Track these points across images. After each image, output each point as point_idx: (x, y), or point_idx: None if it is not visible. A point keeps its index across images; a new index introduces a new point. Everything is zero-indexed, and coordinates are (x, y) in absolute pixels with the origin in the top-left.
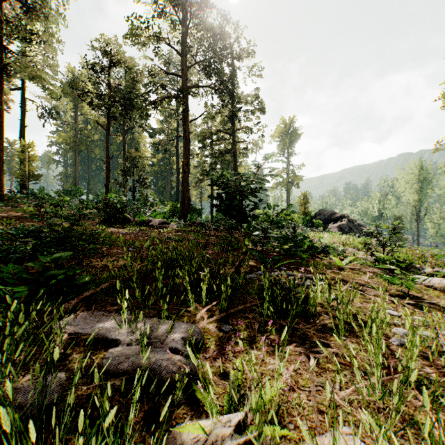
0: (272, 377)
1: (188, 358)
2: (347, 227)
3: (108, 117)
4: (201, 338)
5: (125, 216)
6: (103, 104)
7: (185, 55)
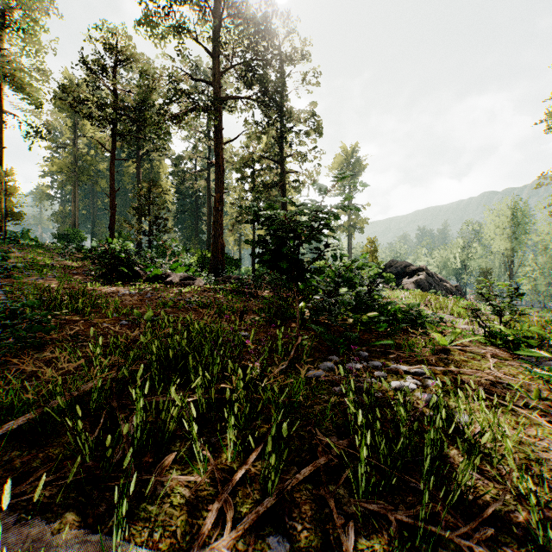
0: None
1: None
2: (426, 283)
3: (114, 135)
4: None
5: (132, 269)
6: (105, 117)
7: (218, 56)
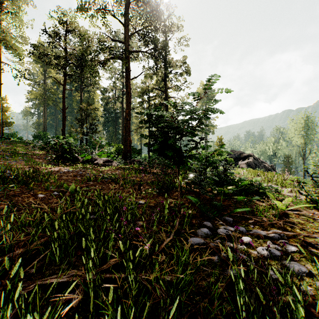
0: None
1: None
2: (253, 164)
3: (65, 75)
4: None
5: (73, 155)
6: (59, 63)
7: (127, 27)
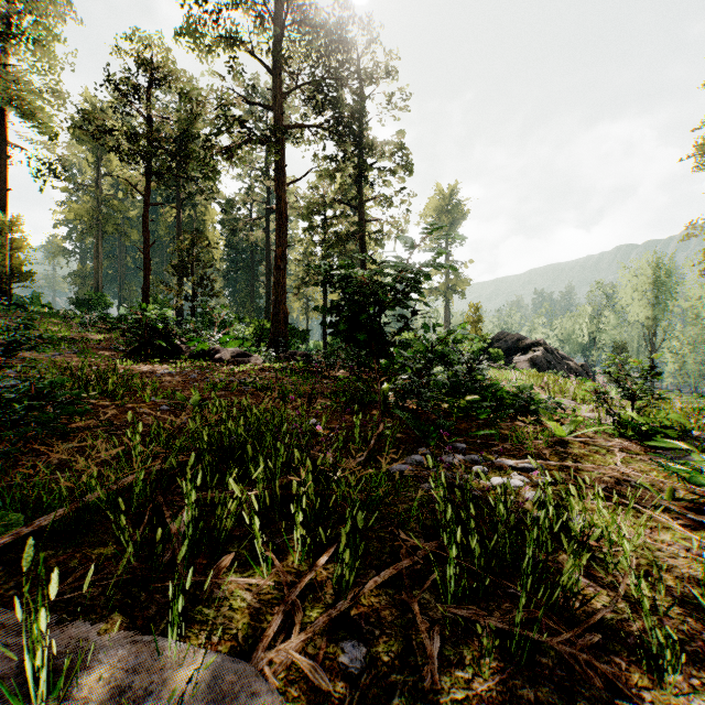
0: None
1: None
2: (544, 361)
3: (148, 174)
4: None
5: (172, 343)
6: (137, 151)
7: (280, 74)
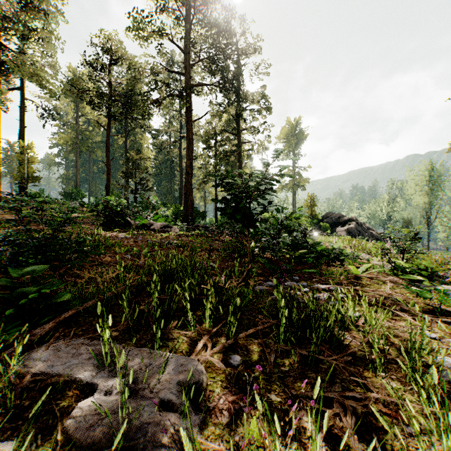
0: (299, 443)
1: (184, 418)
2: (355, 231)
3: (109, 117)
4: (204, 378)
5: (125, 219)
6: (103, 103)
7: (189, 53)
